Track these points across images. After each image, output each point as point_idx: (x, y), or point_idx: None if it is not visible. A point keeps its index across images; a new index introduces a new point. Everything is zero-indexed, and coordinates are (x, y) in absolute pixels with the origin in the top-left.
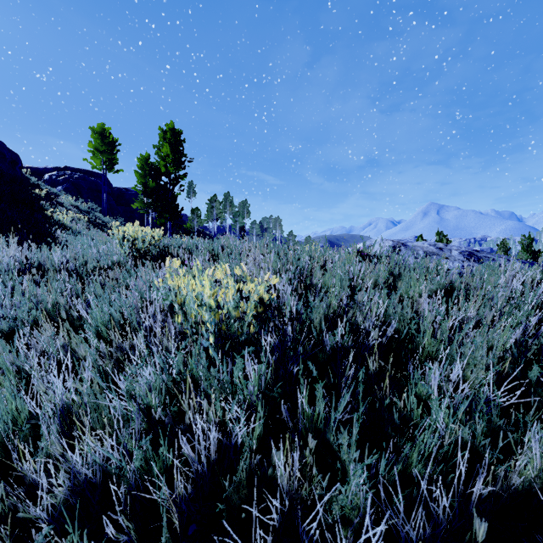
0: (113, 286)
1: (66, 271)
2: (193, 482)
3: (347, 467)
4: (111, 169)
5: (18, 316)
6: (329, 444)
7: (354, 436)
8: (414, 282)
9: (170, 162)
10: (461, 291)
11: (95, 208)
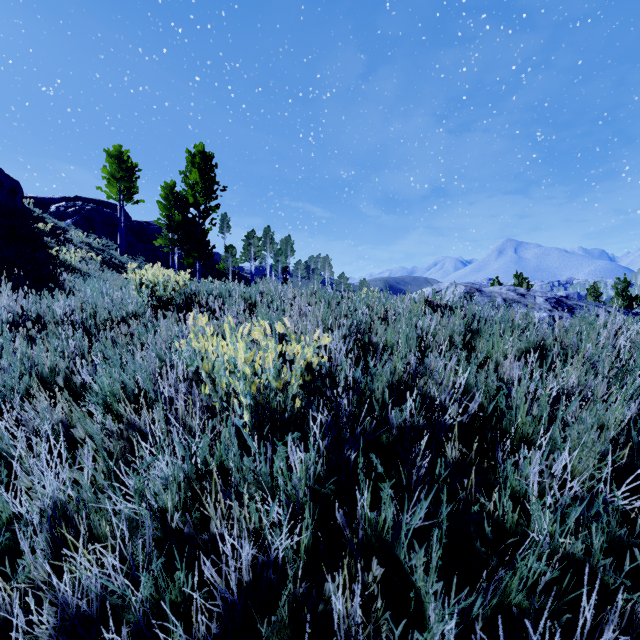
0: (126, 343)
1: (71, 323)
2: (222, 609)
3: (424, 595)
4: (130, 199)
5: (5, 383)
6: (399, 562)
7: (434, 558)
8: (497, 340)
9: (199, 191)
10: (554, 350)
11: (111, 245)
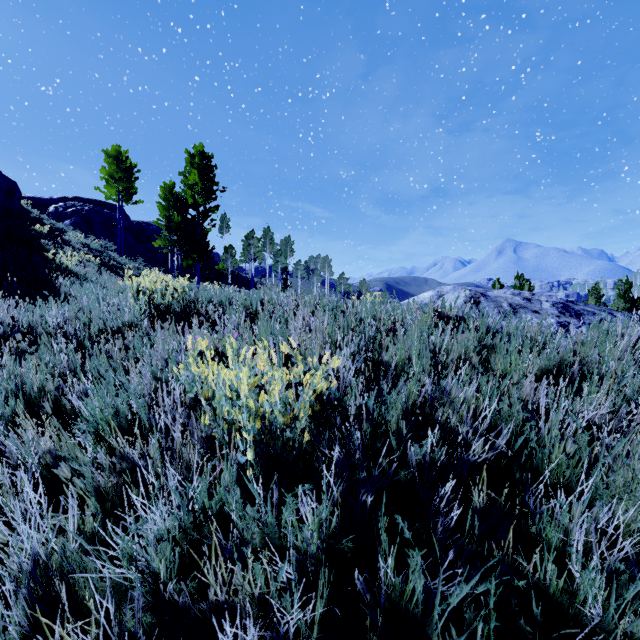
0: (121, 358)
1: (64, 334)
2: None
3: None
4: (129, 200)
5: None
6: None
7: None
8: (515, 358)
9: (198, 192)
10: (574, 367)
11: (110, 246)
